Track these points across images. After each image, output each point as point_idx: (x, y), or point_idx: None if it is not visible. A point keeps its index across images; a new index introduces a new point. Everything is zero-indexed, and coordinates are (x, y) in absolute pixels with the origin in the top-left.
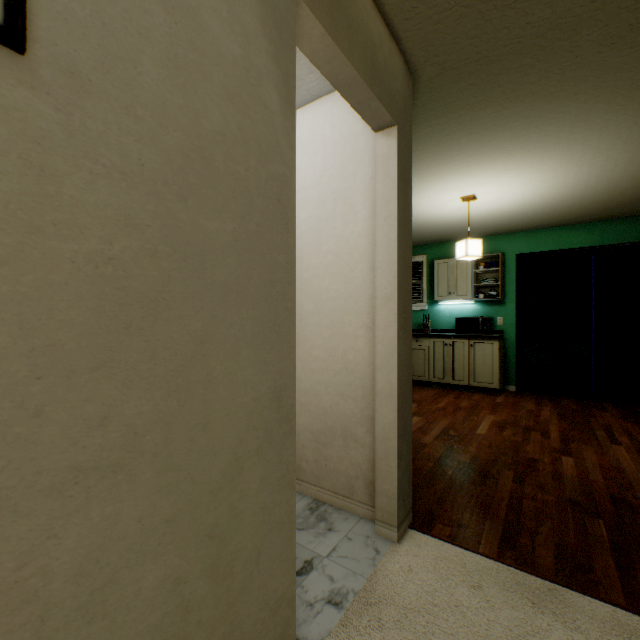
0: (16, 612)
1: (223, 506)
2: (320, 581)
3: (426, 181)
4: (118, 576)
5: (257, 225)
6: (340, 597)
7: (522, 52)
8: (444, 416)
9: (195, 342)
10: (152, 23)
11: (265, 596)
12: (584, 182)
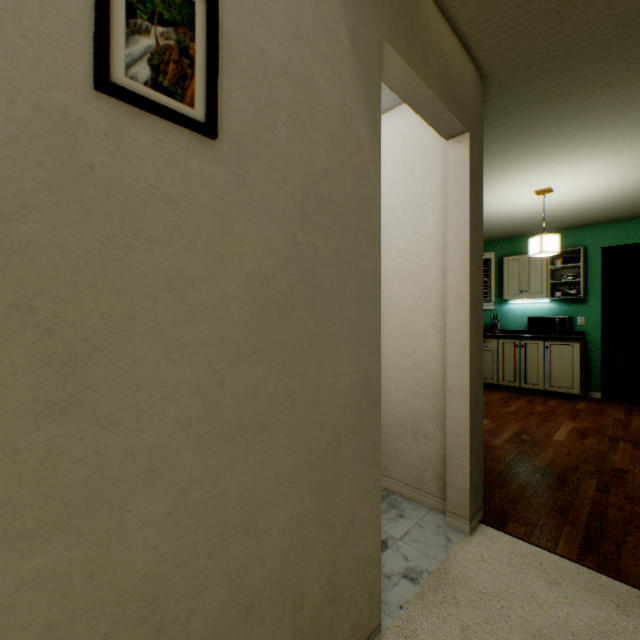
0: (211, 517)
1: (328, 470)
2: (395, 558)
3: (495, 177)
4: (263, 508)
5: (351, 241)
6: (415, 574)
7: (606, 43)
8: (515, 420)
9: (309, 337)
10: (283, 95)
11: (357, 552)
12: None
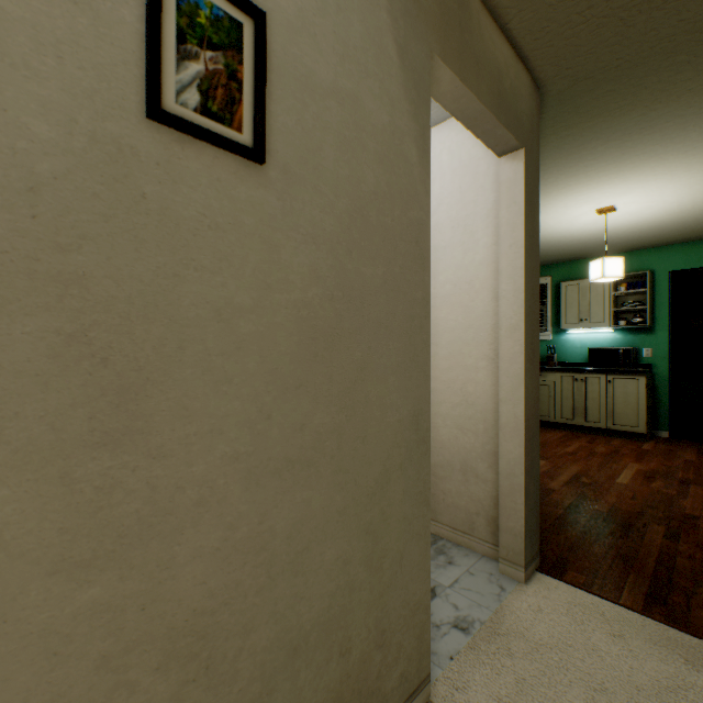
0: (258, 554)
1: (375, 509)
2: (444, 607)
3: (552, 195)
4: (310, 546)
5: (400, 267)
6: (466, 624)
7: (674, 50)
8: (574, 461)
9: (357, 369)
10: (330, 116)
11: (406, 596)
12: None
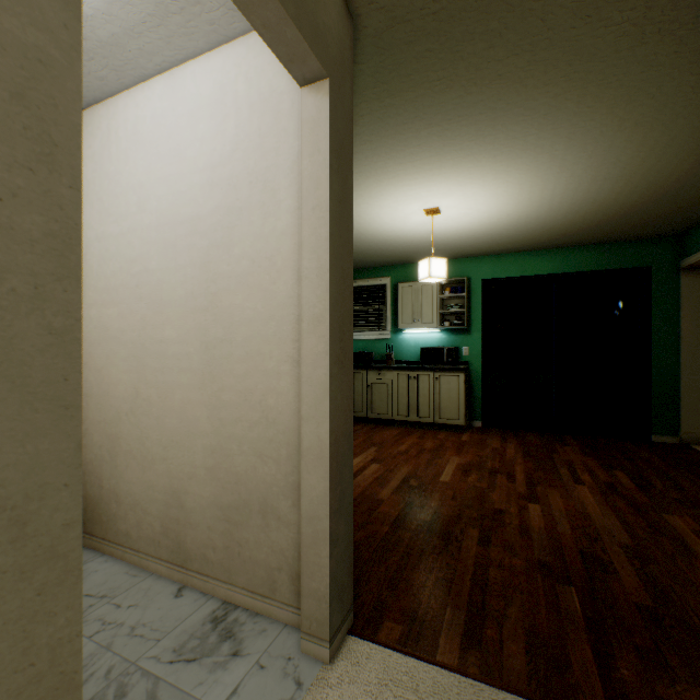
0: None
1: None
2: None
3: (384, 185)
4: None
5: None
6: None
7: (488, 10)
8: (406, 461)
9: None
10: None
11: None
12: (549, 201)
